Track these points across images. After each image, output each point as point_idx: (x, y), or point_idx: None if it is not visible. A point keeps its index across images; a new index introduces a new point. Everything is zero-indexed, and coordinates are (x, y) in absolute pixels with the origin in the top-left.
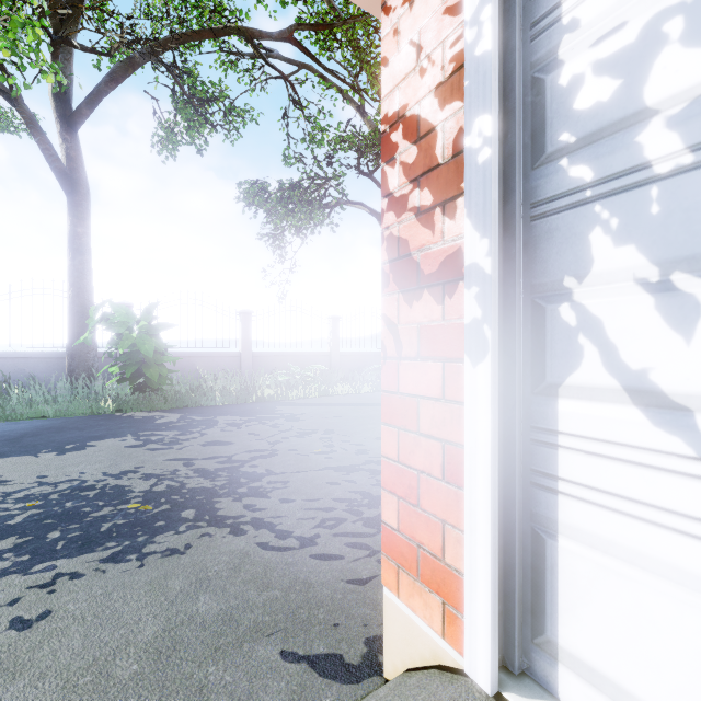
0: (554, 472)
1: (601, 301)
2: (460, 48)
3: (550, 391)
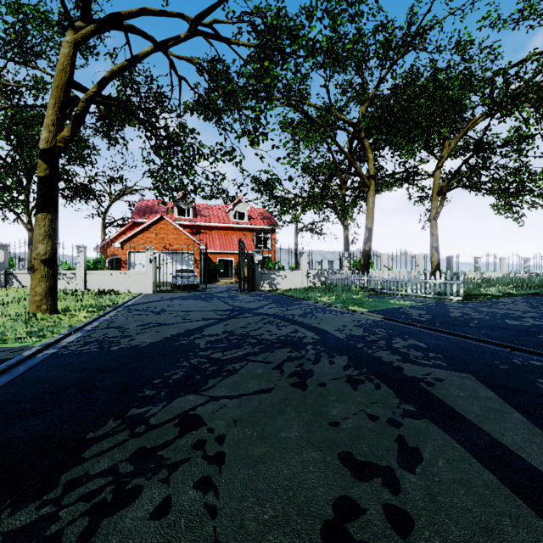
0: None
1: (131, 269)
2: (127, 259)
3: None
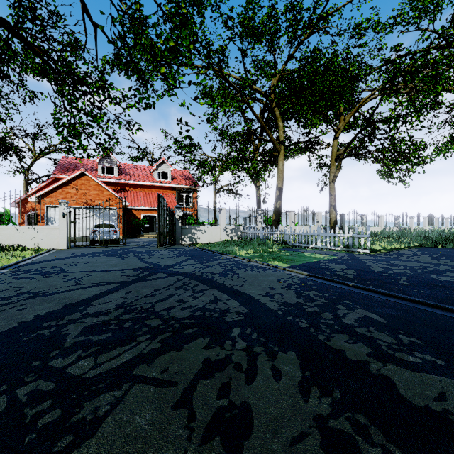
0: None
1: (50, 224)
2: (44, 214)
3: None
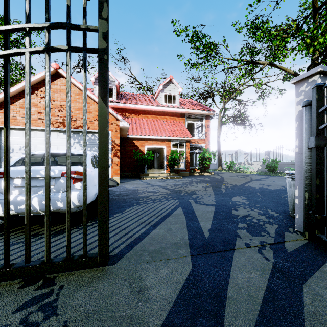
0: (2, 167)
1: None
2: None
3: (1, 163)
